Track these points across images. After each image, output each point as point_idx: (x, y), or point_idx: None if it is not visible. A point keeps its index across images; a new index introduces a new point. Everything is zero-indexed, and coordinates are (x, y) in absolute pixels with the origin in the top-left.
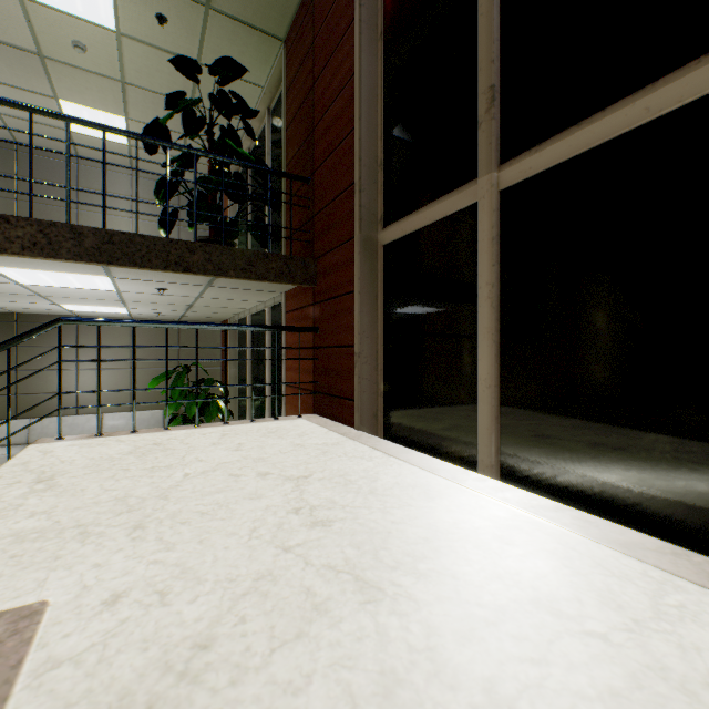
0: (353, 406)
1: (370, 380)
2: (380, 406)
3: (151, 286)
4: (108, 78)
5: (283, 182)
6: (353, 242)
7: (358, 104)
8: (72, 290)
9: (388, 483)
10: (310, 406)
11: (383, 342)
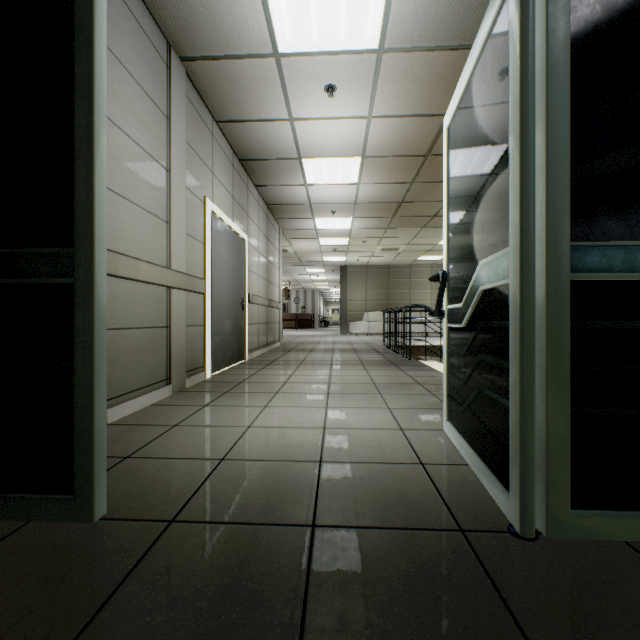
0: None
1: None
2: None
3: None
4: None
5: None
6: None
7: None
8: None
9: None
10: None
11: None
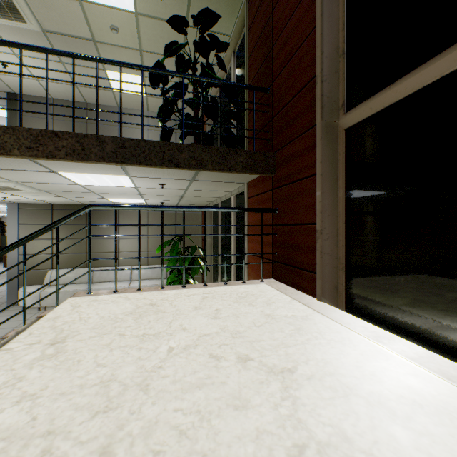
0: (314, 277)
1: (331, 255)
2: (341, 279)
3: (155, 182)
4: (131, 49)
5: (245, 99)
6: (314, 130)
7: (319, 2)
8: (109, 188)
9: (403, 401)
10: (269, 272)
11: (345, 220)
